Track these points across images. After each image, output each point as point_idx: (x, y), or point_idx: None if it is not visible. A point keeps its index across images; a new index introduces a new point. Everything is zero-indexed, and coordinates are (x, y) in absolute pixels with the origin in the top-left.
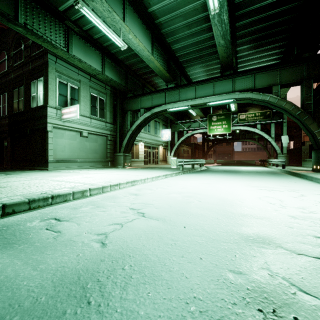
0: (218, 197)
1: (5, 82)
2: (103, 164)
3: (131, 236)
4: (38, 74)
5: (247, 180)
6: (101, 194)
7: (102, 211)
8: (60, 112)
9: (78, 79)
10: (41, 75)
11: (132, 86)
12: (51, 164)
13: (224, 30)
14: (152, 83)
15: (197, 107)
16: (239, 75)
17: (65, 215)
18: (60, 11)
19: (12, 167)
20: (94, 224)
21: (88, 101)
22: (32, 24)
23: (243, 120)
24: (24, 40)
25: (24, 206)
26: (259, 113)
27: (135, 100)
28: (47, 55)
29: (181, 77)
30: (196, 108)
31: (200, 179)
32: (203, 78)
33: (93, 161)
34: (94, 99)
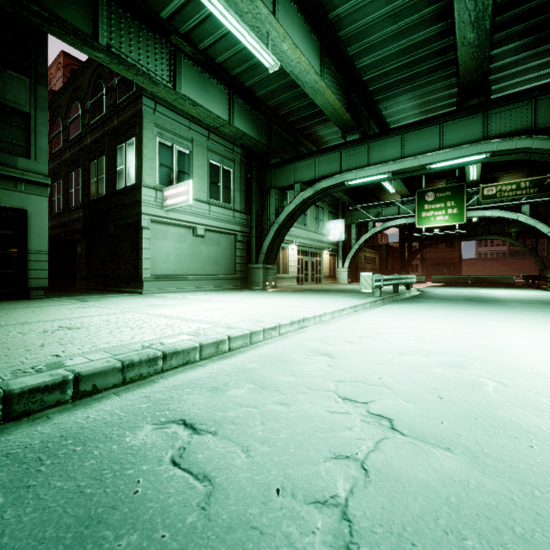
0: (535, 370)
1: (79, 151)
2: (230, 283)
3: (425, 528)
4: (128, 133)
5: (547, 321)
6: (250, 347)
7: (280, 404)
8: (161, 195)
9: (190, 138)
10: (132, 134)
11: (278, 145)
12: (148, 284)
13: (479, 9)
14: (313, 138)
15: (405, 174)
16: (498, 104)
17: (203, 412)
18: (163, 19)
19: (88, 288)
20: (285, 454)
21: (206, 174)
22: (119, 46)
23: (492, 197)
24: (106, 80)
25: (114, 377)
26: (528, 183)
27: (284, 169)
28: (141, 99)
29: (369, 121)
30: (403, 176)
31: (434, 318)
32: (413, 120)
33: (214, 278)
34: (214, 171)
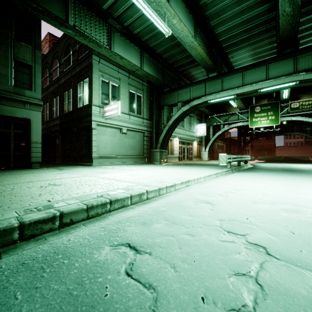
0: None
1: (57, 86)
2: (140, 160)
3: None
4: (84, 75)
5: None
6: (159, 197)
7: (188, 234)
8: (102, 110)
9: (118, 77)
10: (87, 76)
11: (168, 80)
12: (95, 160)
13: None
14: (188, 76)
15: (245, 95)
16: (303, 51)
17: (140, 239)
18: (104, 10)
19: (62, 163)
20: (200, 270)
21: (127, 98)
22: (80, 26)
23: (296, 109)
24: (72, 46)
25: (82, 214)
26: None
27: (172, 94)
28: (91, 56)
29: (222, 65)
30: (243, 97)
31: (267, 181)
32: (248, 64)
33: (131, 157)
34: (132, 96)
